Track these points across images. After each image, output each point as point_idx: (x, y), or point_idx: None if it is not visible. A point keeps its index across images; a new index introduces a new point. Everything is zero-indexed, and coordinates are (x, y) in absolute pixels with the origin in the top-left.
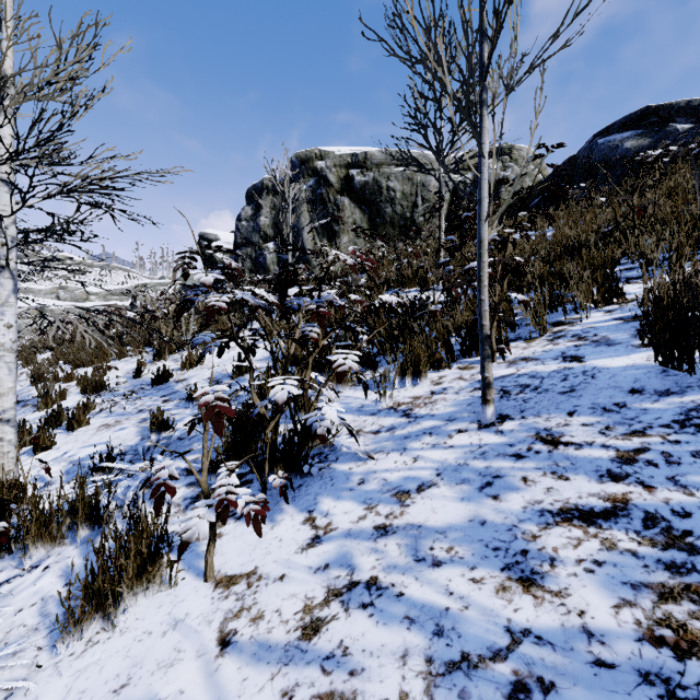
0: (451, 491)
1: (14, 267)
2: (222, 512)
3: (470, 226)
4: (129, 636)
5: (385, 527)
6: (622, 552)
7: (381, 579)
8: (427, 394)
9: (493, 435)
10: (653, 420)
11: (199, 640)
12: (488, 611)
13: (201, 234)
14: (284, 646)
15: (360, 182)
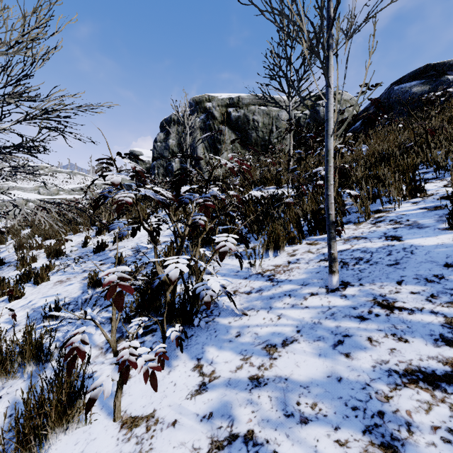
0: (309, 347)
1: None
2: (124, 372)
3: (312, 143)
4: None
5: (258, 378)
6: None
7: (256, 433)
8: (285, 263)
9: (339, 299)
10: None
11: None
12: None
13: (131, 151)
14: None
15: (235, 116)
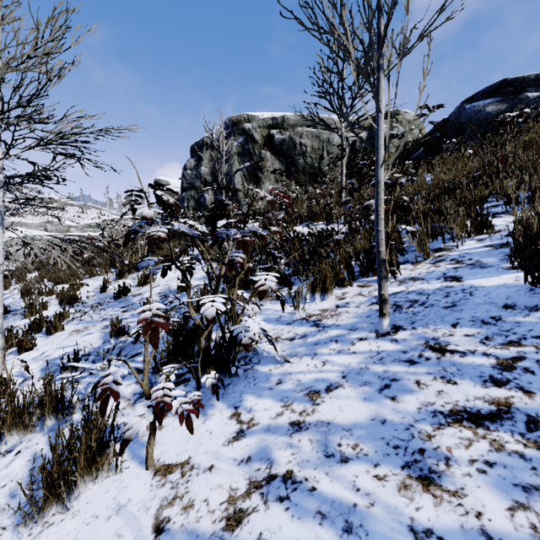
0: (354, 392)
1: (1, 205)
2: (159, 413)
3: (367, 172)
4: (79, 518)
5: (299, 424)
6: (510, 454)
7: (295, 473)
8: (332, 307)
9: (389, 343)
10: (526, 332)
11: (137, 526)
12: (392, 509)
13: (156, 180)
14: (210, 537)
15: (279, 139)
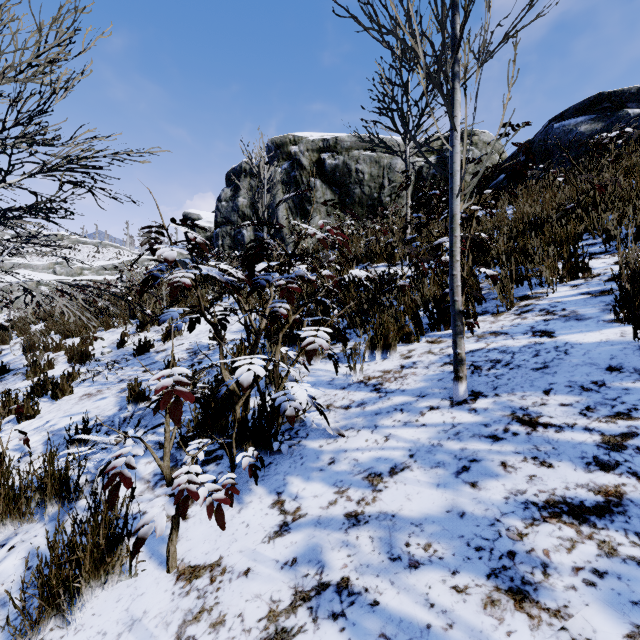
0: (425, 476)
1: None
2: (182, 504)
3: (437, 204)
4: (83, 635)
5: (357, 515)
6: (625, 560)
7: (353, 581)
8: (396, 368)
9: (467, 414)
10: (637, 401)
11: None
12: (476, 633)
13: (185, 214)
14: None
15: (331, 165)
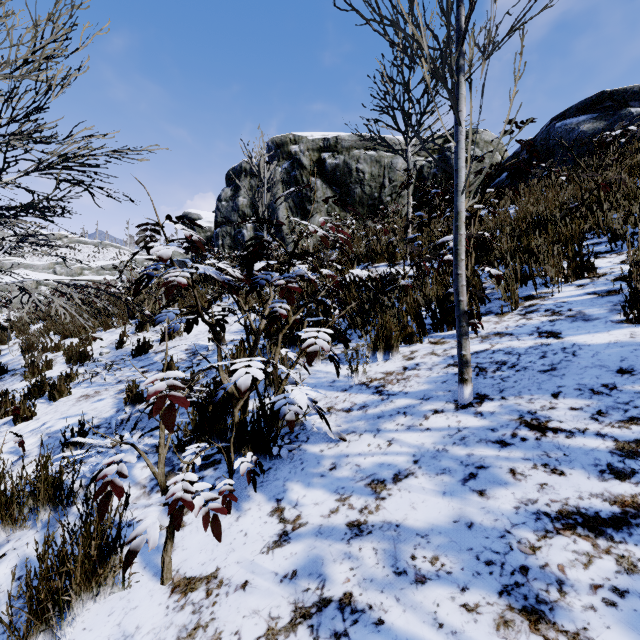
0: (430, 483)
1: None
2: (176, 515)
3: (439, 203)
4: None
5: (359, 525)
6: None
7: (356, 597)
8: (399, 369)
9: (472, 418)
10: None
11: None
12: None
13: (185, 214)
14: None
15: (331, 164)
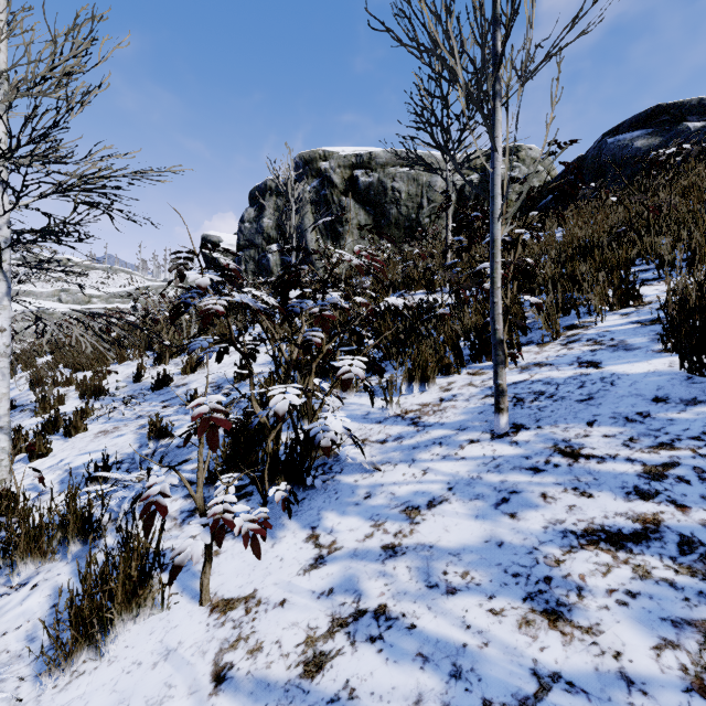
0: (464, 508)
1: (8, 269)
2: (218, 533)
3: (479, 227)
4: (117, 666)
5: (394, 547)
6: (658, 582)
7: (390, 607)
8: (435, 401)
9: (508, 446)
10: (681, 431)
11: (192, 674)
12: (511, 650)
13: (204, 236)
14: (284, 685)
15: (364, 182)
